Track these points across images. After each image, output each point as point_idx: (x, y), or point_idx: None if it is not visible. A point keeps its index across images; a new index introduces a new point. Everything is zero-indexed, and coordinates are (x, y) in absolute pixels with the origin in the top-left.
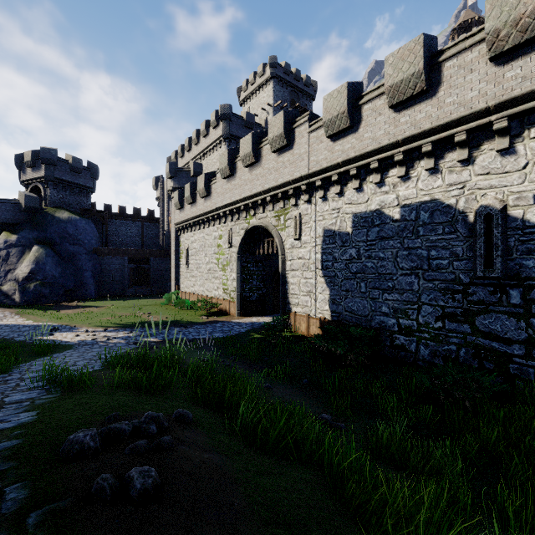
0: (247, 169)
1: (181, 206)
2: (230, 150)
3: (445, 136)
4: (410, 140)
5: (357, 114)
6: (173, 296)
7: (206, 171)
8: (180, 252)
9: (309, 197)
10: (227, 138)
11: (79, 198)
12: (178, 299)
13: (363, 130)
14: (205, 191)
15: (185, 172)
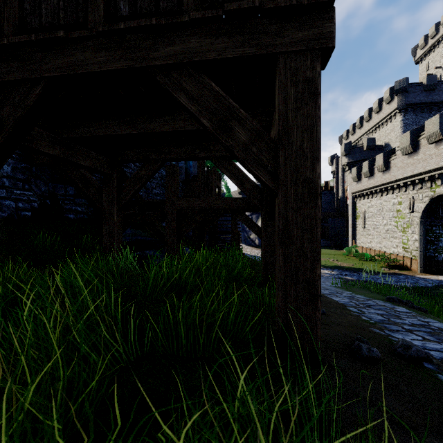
0: (432, 145)
1: (358, 179)
2: (412, 131)
3: None
4: None
5: None
6: (352, 249)
7: (378, 142)
8: (356, 215)
9: None
10: (403, 109)
11: None
12: (358, 252)
13: None
14: (383, 167)
15: (358, 148)
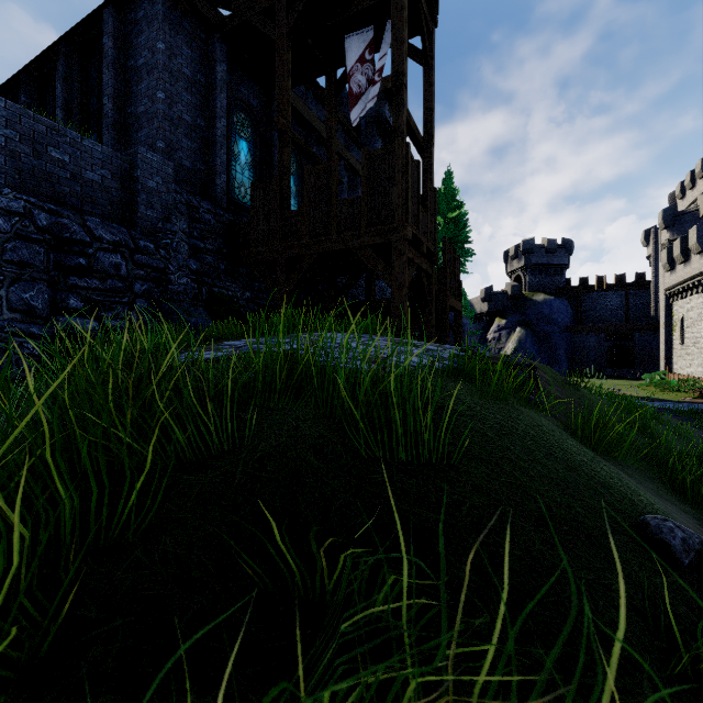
0: None
1: (671, 268)
2: None
3: None
4: None
5: None
6: (656, 377)
7: None
8: (672, 325)
9: None
10: None
11: (553, 278)
12: (659, 379)
13: None
14: (698, 247)
15: (690, 214)
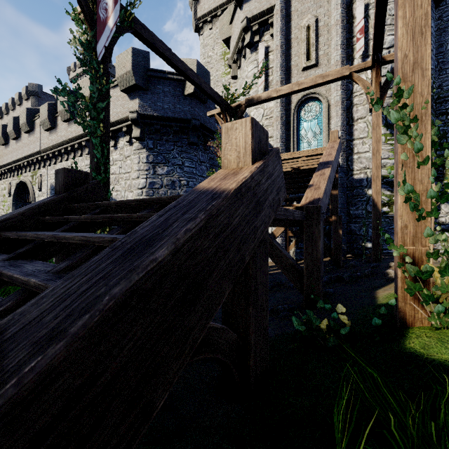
0: (15, 141)
1: None
2: (4, 125)
3: (80, 142)
4: (71, 141)
5: (56, 121)
6: None
7: None
8: None
9: (45, 165)
10: None
11: None
12: None
13: (58, 131)
14: None
15: None
